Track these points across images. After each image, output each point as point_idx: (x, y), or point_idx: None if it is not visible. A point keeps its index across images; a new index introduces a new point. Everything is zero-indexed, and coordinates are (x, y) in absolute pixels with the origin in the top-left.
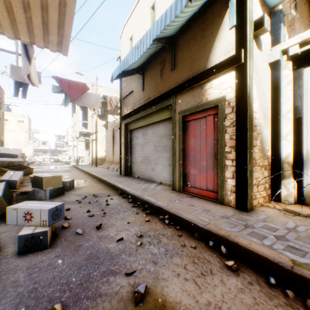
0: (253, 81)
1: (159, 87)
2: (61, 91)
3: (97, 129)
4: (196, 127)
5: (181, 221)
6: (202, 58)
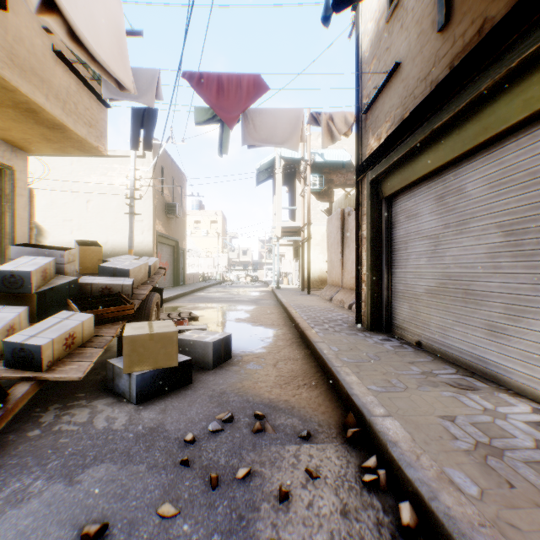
0: None
1: None
2: (213, 118)
3: (313, 219)
4: None
5: None
6: None
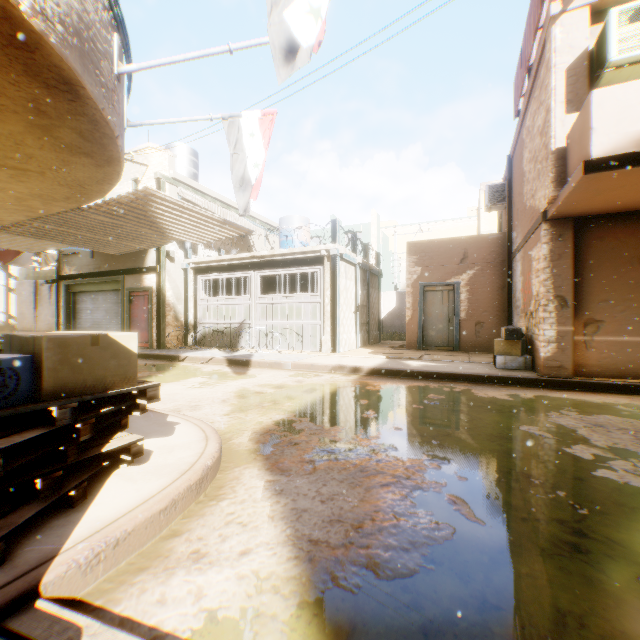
0: (167, 281)
1: (111, 263)
2: None
3: None
4: (139, 301)
5: None
6: (142, 258)
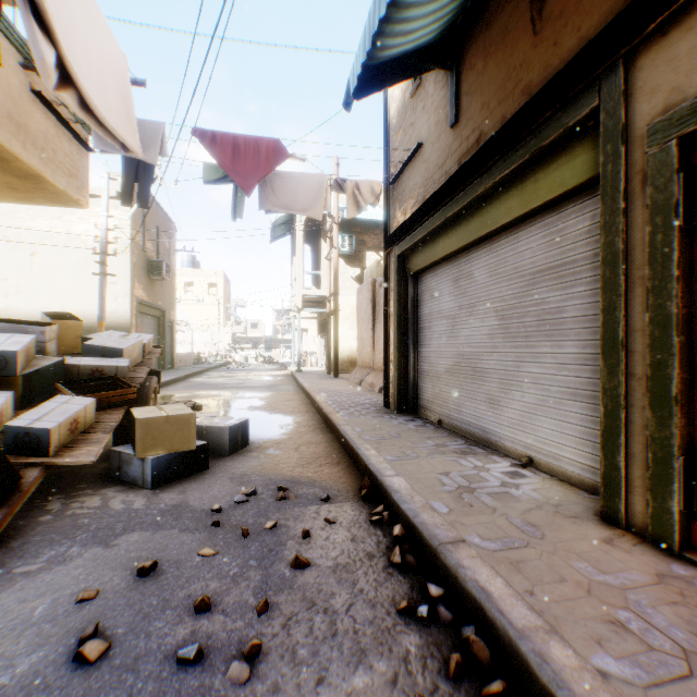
0: None
1: (522, 76)
2: (225, 177)
3: (341, 287)
4: None
5: None
6: None
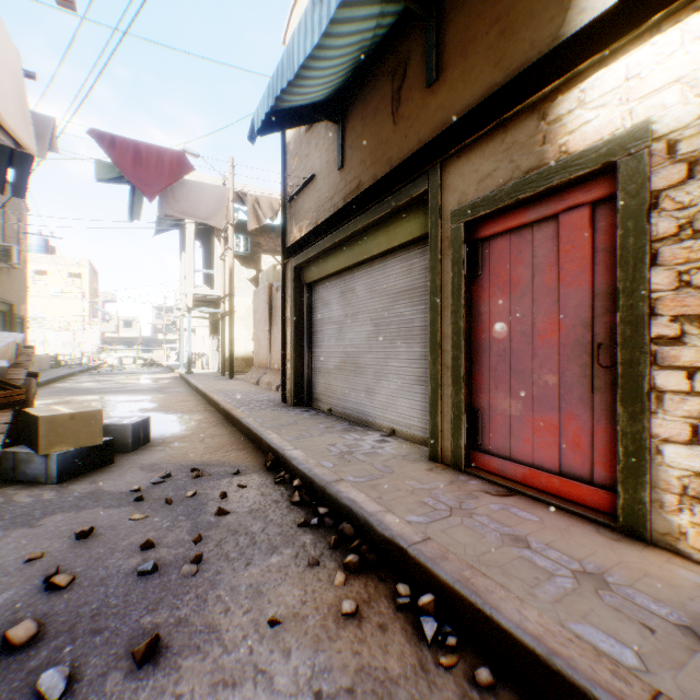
0: None
1: (387, 150)
2: (121, 177)
3: (236, 288)
4: (516, 255)
5: (496, 639)
6: (544, 12)
